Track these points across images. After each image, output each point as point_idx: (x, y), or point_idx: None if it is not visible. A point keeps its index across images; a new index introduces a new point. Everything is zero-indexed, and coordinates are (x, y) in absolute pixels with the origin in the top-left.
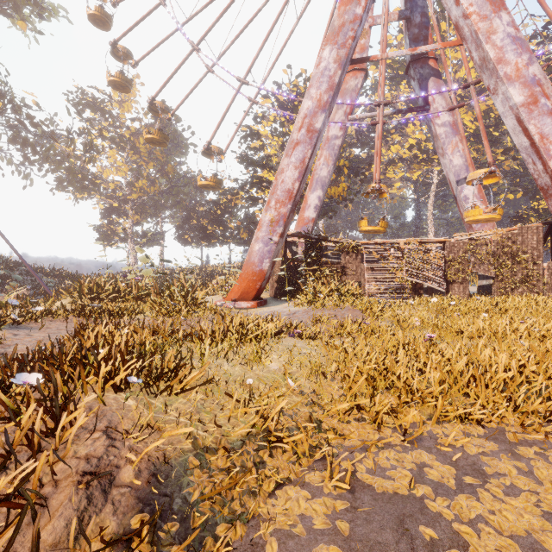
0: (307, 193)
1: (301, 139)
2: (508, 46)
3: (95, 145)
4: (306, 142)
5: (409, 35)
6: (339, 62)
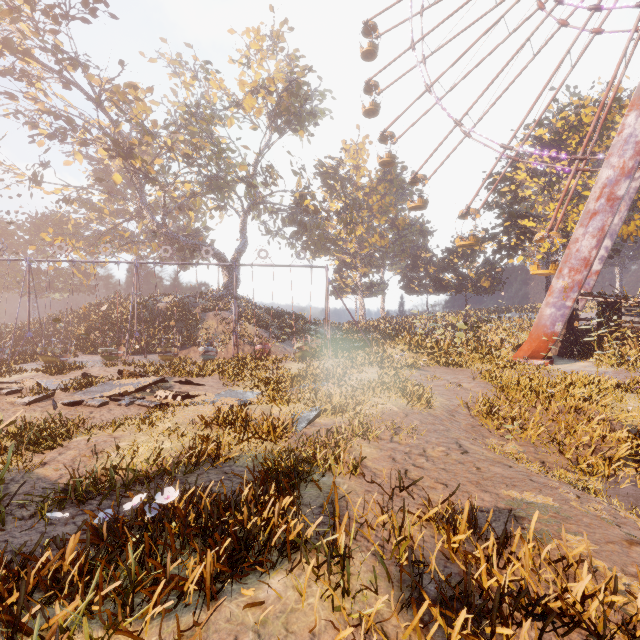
0: None
1: (599, 209)
2: None
3: (354, 218)
4: (605, 211)
5: None
6: None
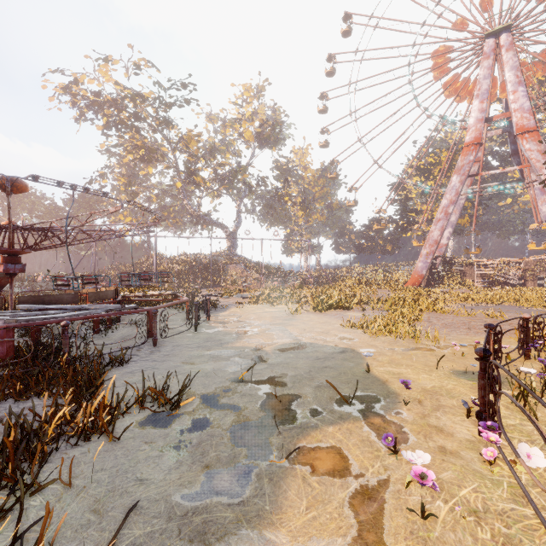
0: None
1: (441, 218)
2: None
3: (309, 206)
4: (444, 219)
5: (509, 141)
6: (461, 182)
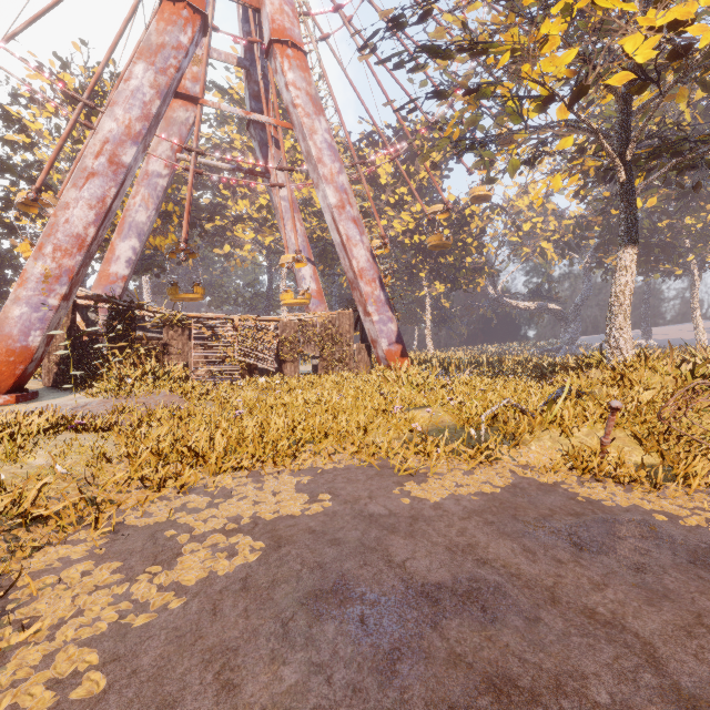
0: (115, 240)
1: (100, 169)
2: (325, 150)
3: None
4: (108, 176)
5: (249, 89)
6: (158, 90)
